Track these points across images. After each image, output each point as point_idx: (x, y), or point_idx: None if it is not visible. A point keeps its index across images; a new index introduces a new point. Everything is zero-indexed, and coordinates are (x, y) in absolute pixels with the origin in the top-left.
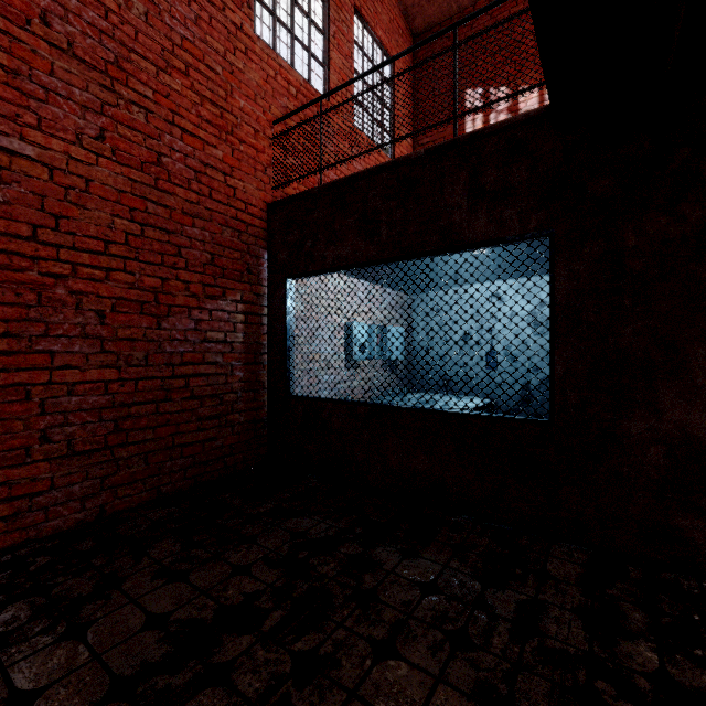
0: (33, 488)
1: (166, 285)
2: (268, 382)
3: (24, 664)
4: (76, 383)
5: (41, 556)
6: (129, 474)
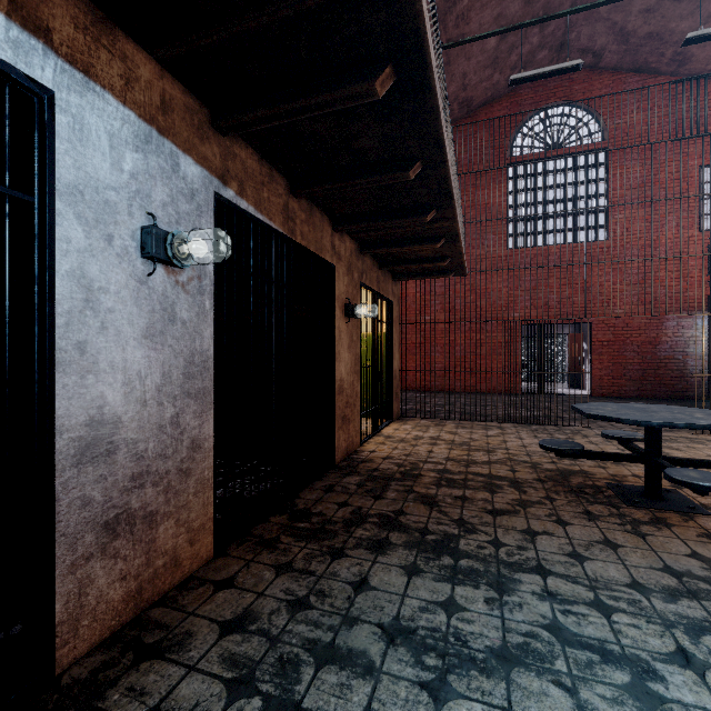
0: (622, 385)
1: (657, 335)
2: (707, 367)
3: (625, 402)
4: (631, 363)
5: (624, 398)
6: (645, 389)
